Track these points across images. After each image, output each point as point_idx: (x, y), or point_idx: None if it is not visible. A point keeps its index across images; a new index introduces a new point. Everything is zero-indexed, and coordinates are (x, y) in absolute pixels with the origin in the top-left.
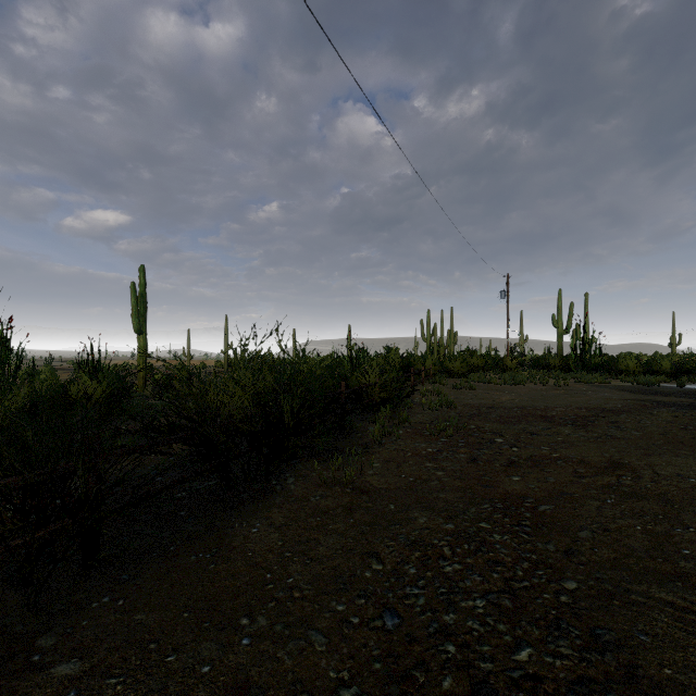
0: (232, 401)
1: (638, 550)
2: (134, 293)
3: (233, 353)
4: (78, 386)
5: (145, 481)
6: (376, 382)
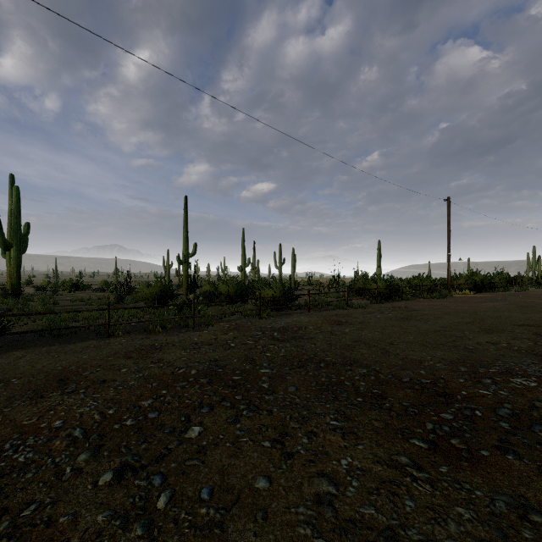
0: (478, 279)
1: (537, 293)
2: (379, 252)
3: (473, 274)
4: (396, 282)
5: (476, 284)
6: (498, 282)
